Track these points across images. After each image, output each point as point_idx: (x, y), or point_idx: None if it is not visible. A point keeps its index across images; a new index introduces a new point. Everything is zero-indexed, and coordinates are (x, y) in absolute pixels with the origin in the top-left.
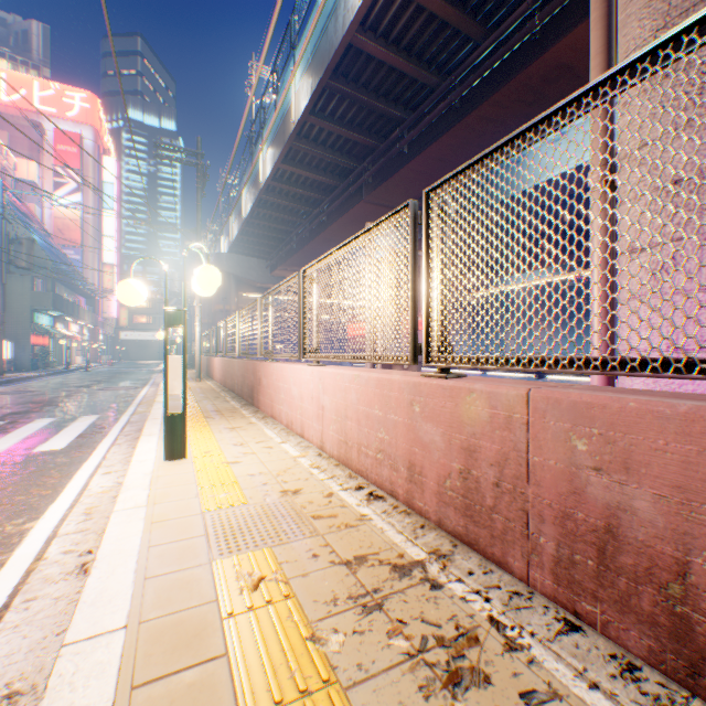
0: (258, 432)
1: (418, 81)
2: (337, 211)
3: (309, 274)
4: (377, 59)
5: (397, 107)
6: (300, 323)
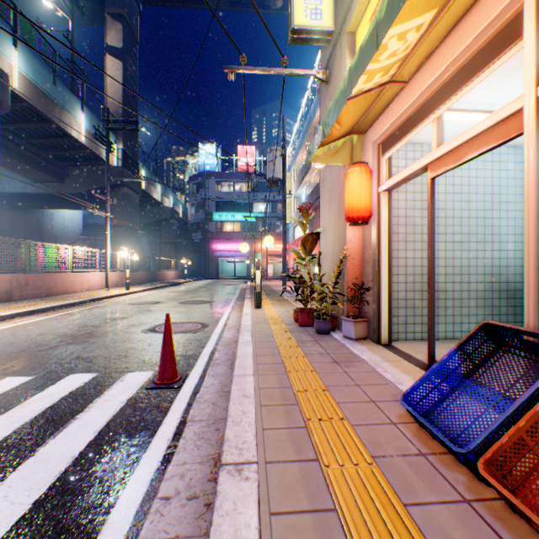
0: None
1: None
2: None
3: None
4: None
5: None
6: None
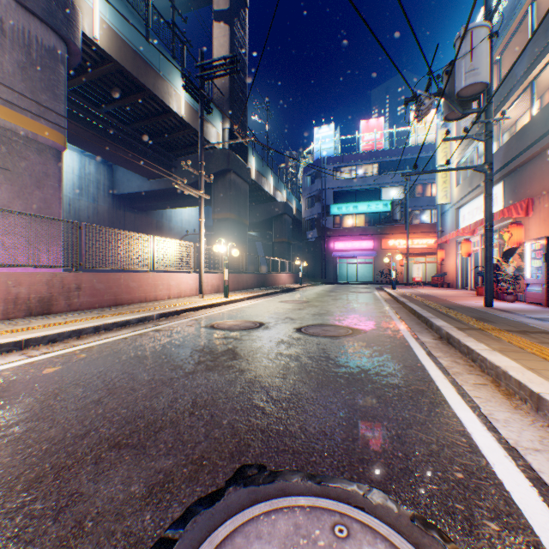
0: None
1: None
2: None
3: None
4: None
5: None
6: None
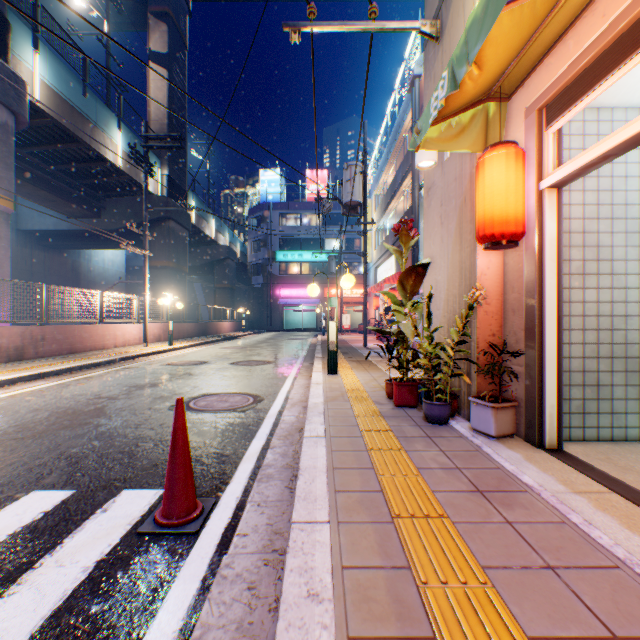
0: None
1: None
2: None
3: None
4: None
5: None
6: None
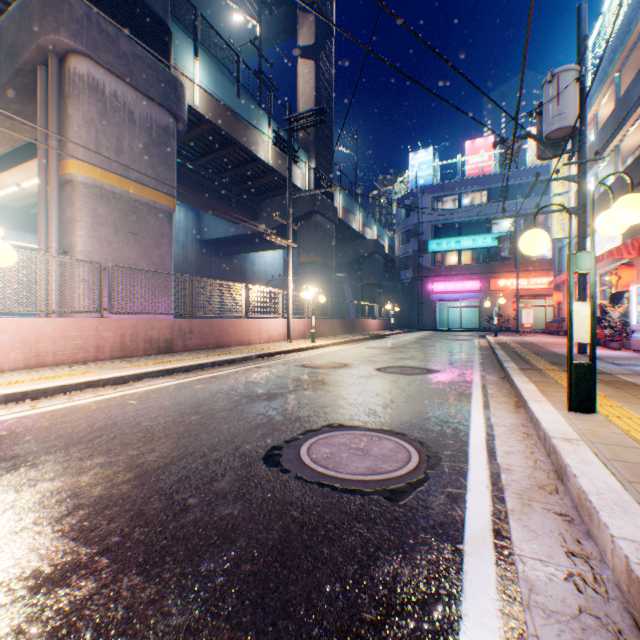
0: None
1: None
2: None
3: None
4: None
5: None
6: None
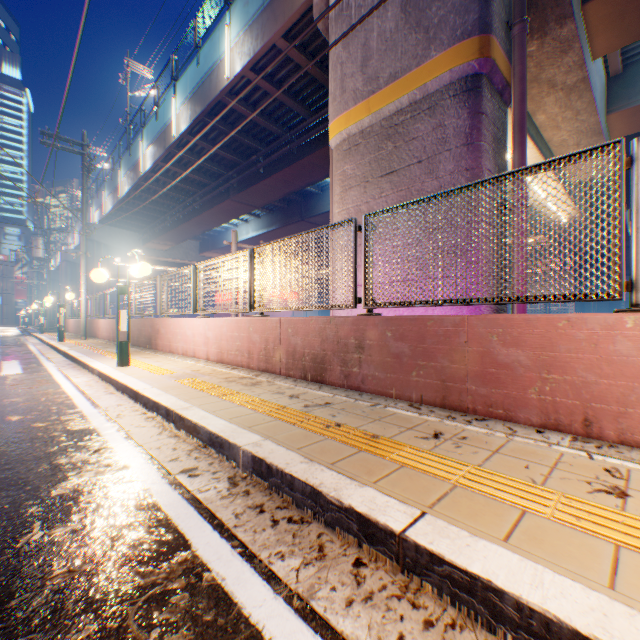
0: (165, 358)
1: (269, 130)
2: (208, 202)
3: (200, 267)
4: (241, 113)
5: (256, 141)
6: (194, 294)
